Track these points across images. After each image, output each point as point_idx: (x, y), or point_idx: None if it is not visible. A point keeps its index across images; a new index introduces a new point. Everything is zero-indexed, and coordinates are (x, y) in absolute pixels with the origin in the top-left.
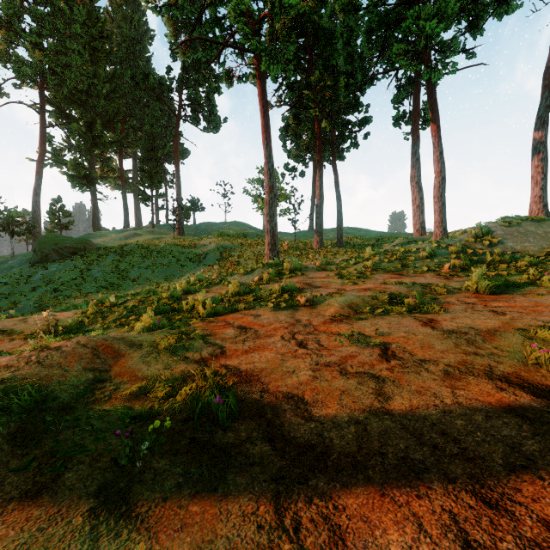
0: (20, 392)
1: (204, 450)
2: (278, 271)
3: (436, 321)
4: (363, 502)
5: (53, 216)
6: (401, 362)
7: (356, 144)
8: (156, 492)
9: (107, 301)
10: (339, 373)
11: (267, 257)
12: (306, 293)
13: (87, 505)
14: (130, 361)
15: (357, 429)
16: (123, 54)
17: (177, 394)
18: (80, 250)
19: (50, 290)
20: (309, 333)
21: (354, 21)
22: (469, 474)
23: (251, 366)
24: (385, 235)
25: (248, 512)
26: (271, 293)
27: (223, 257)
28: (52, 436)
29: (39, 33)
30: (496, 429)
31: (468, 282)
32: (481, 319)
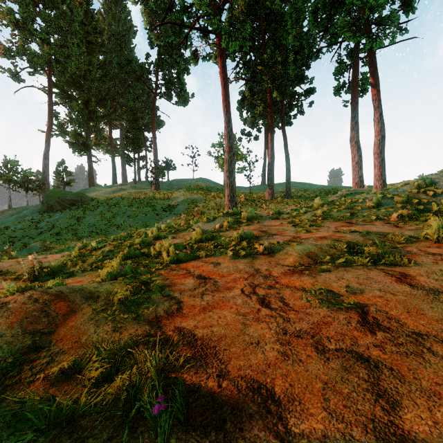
0: None
1: None
2: (237, 219)
3: (411, 277)
4: None
5: (58, 175)
6: (391, 335)
7: (302, 111)
8: None
9: (89, 245)
10: (315, 349)
11: (227, 207)
12: (263, 240)
13: None
14: (79, 319)
15: None
16: (112, 46)
17: (116, 374)
18: (77, 202)
19: (53, 234)
20: (271, 287)
21: (302, 2)
22: None
23: (208, 331)
24: (326, 188)
25: None
26: (230, 240)
27: (190, 207)
28: None
29: (47, 31)
30: None
31: (427, 231)
32: None
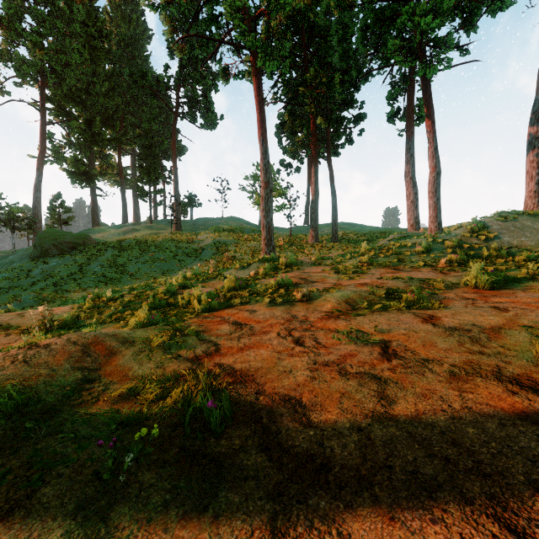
0: (1, 394)
1: (194, 461)
2: (274, 265)
3: (437, 318)
4: (370, 527)
5: (53, 211)
6: (403, 361)
7: (350, 141)
8: (140, 512)
9: (104, 295)
10: (339, 373)
11: (263, 252)
12: (302, 288)
13: (62, 528)
14: (121, 359)
15: (359, 437)
16: (122, 53)
17: (168, 395)
18: (79, 245)
19: (49, 284)
20: (306, 330)
21: (349, 18)
22: (488, 494)
23: (246, 365)
24: (379, 230)
25: (241, 538)
26: (266, 288)
27: (219, 252)
28: (33, 443)
29: (40, 33)
30: (512, 439)
31: (467, 277)
32: (483, 315)
